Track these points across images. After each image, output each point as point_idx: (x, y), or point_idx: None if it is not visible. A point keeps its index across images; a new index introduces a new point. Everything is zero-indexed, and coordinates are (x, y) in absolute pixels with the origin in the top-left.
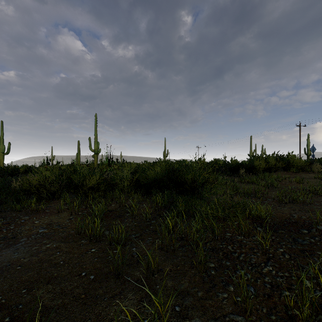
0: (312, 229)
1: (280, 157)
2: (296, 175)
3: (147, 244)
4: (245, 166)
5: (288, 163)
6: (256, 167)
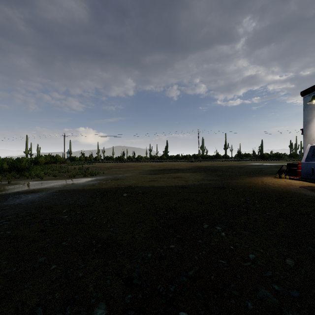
0: (58, 172)
1: (52, 157)
2: (60, 165)
3: (25, 178)
4: (33, 162)
5: (56, 160)
6: (40, 162)
